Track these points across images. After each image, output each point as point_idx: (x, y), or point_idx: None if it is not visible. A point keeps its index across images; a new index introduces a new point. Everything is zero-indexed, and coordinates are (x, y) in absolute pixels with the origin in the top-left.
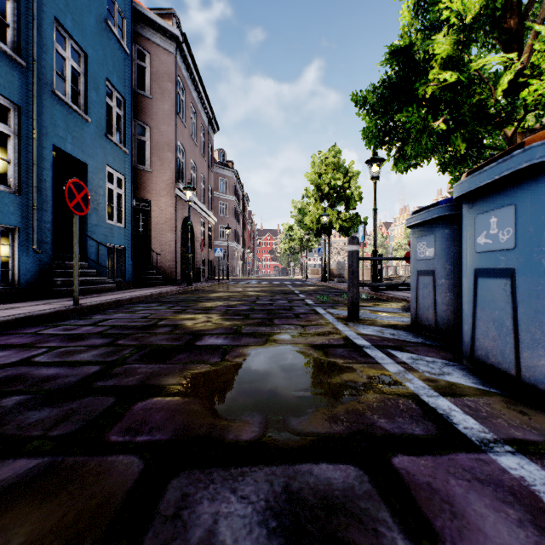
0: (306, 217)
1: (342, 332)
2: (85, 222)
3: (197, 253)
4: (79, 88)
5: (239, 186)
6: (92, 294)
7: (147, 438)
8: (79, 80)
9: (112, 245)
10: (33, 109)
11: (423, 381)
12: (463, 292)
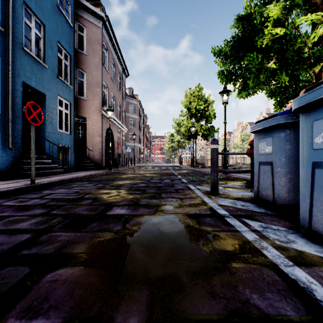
0: (182, 128)
1: (208, 204)
2: (44, 130)
3: (115, 150)
4: (40, 47)
5: (141, 110)
6: (48, 175)
7: (42, 321)
8: (40, 42)
9: (62, 145)
10: (9, 58)
11: (277, 250)
12: (301, 179)
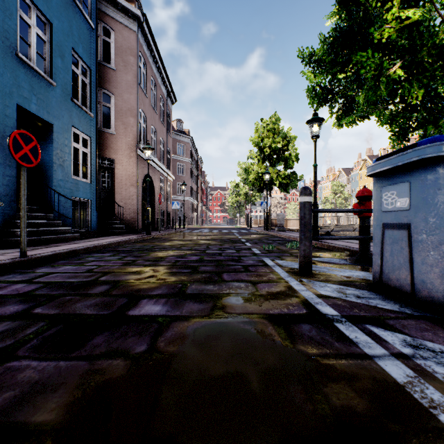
0: (251, 175)
1: (299, 293)
2: (51, 177)
3: (157, 206)
4: (45, 55)
5: (194, 151)
6: (54, 243)
7: None
8: (45, 47)
9: (78, 198)
10: None
11: None
12: None
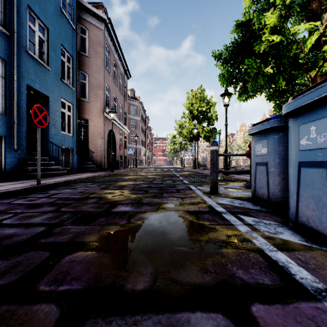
0: (184, 130)
1: (207, 202)
2: (47, 132)
3: (117, 151)
4: (44, 50)
5: (143, 111)
6: (51, 177)
7: (67, 287)
8: (44, 45)
9: (65, 147)
10: (14, 62)
11: (265, 239)
12: (290, 177)
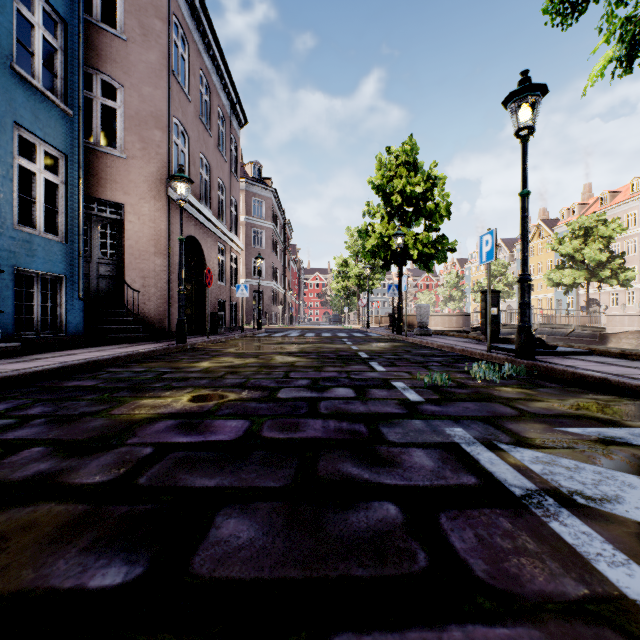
0: (370, 240)
1: None
2: None
3: (210, 292)
4: None
5: (280, 211)
6: None
7: None
8: None
9: (34, 272)
10: None
11: None
12: None
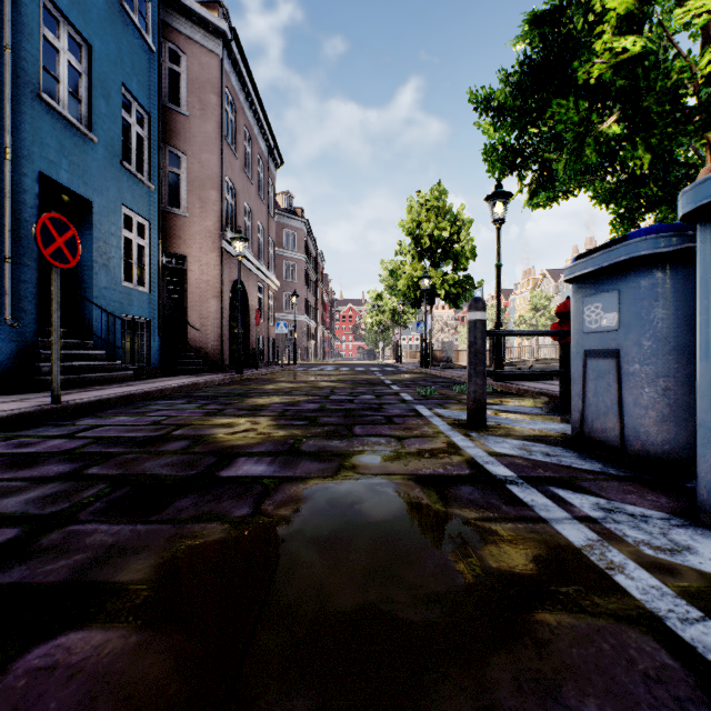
0: (401, 280)
1: (464, 450)
2: (89, 284)
3: (252, 329)
4: (80, 95)
5: (311, 242)
6: (96, 385)
7: None
8: (80, 83)
9: (131, 317)
10: (6, 117)
11: (650, 572)
12: (703, 388)
